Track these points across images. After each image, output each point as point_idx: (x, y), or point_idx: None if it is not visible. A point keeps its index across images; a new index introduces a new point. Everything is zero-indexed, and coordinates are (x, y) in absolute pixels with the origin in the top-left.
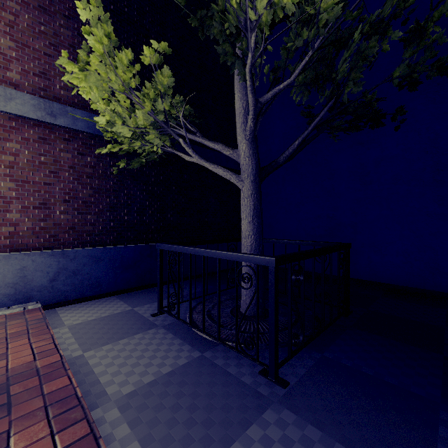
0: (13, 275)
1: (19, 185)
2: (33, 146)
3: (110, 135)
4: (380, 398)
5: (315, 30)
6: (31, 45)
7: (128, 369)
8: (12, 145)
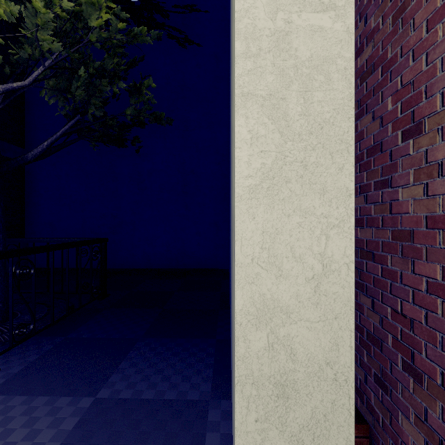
0: None
1: None
2: None
3: None
4: (99, 351)
5: (40, 51)
6: None
7: None
8: None
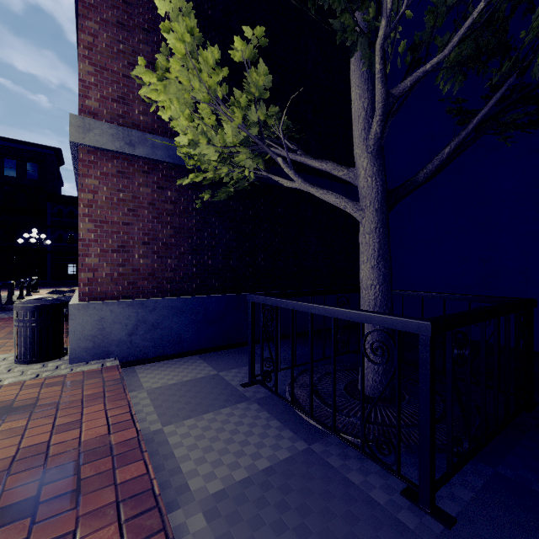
0: (92, 327)
1: (98, 225)
2: (112, 182)
3: (192, 162)
4: None
5: None
6: (110, 67)
7: (214, 457)
8: (91, 182)
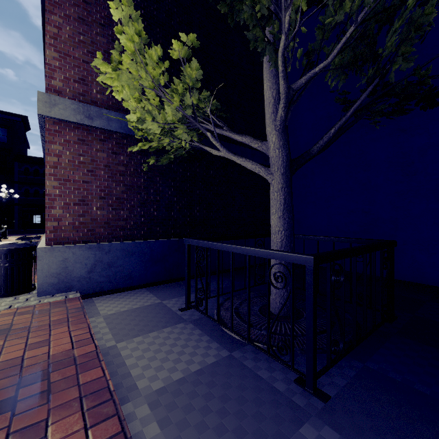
0: (57, 266)
1: (62, 183)
2: (74, 147)
3: (140, 133)
4: None
5: (359, 0)
6: (72, 54)
7: (157, 364)
8: (56, 147)
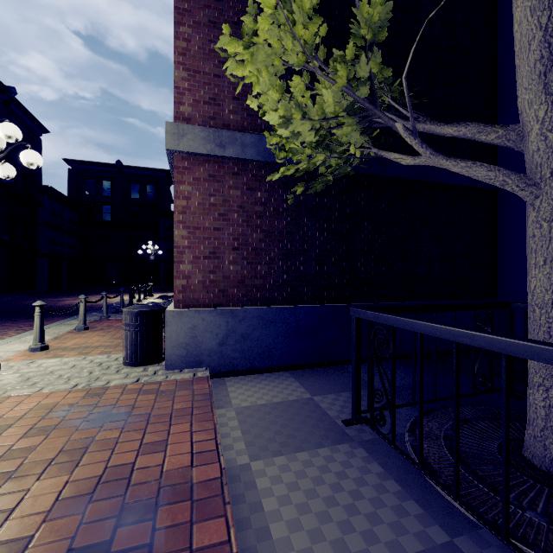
0: (185, 334)
1: (191, 232)
2: (204, 186)
3: (283, 155)
4: None
5: None
6: (202, 69)
7: (312, 524)
8: (184, 188)
